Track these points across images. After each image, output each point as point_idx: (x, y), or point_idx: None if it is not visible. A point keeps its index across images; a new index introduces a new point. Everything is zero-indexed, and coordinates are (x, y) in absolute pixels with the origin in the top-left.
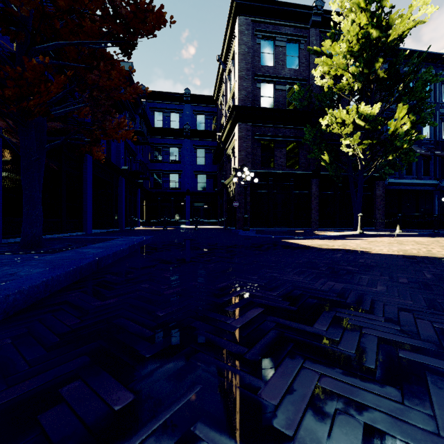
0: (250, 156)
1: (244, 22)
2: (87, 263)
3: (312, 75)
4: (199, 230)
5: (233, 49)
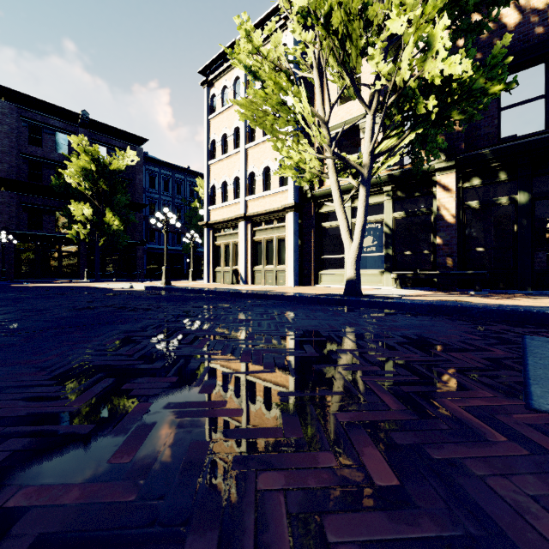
0: (15, 219)
1: (7, 106)
2: None
3: None
4: None
5: None
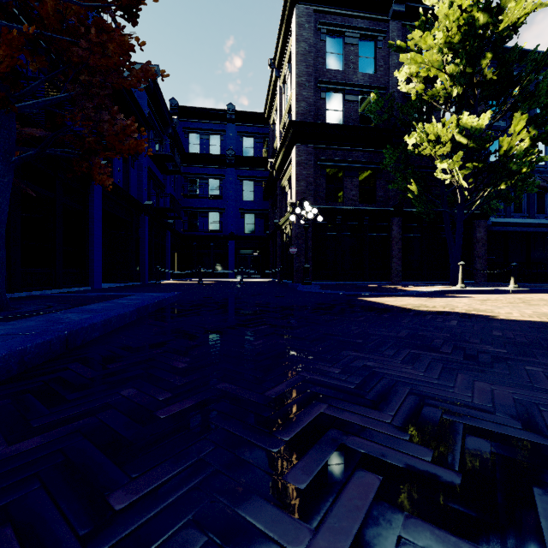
0: (312, 187)
1: (304, 12)
2: (38, 343)
3: (393, 82)
4: (245, 284)
5: (289, 49)
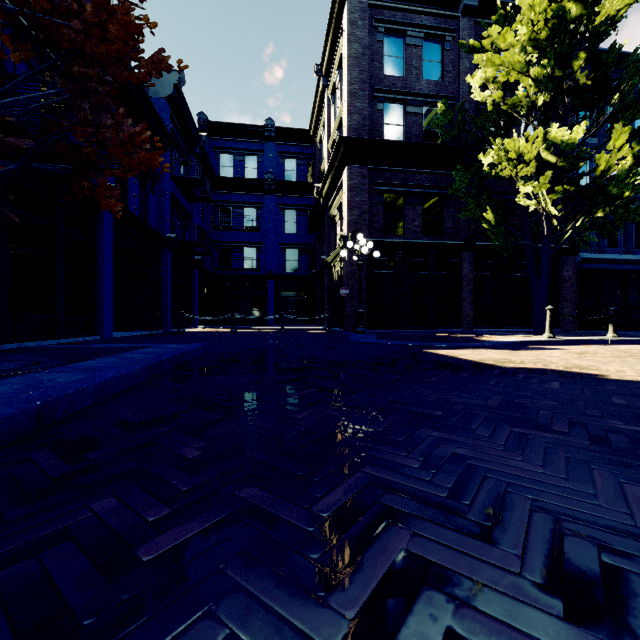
0: (367, 217)
1: (357, 7)
2: None
3: (463, 91)
4: (287, 333)
5: (340, 52)
